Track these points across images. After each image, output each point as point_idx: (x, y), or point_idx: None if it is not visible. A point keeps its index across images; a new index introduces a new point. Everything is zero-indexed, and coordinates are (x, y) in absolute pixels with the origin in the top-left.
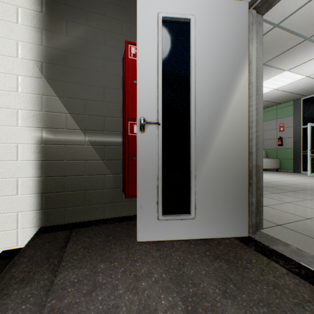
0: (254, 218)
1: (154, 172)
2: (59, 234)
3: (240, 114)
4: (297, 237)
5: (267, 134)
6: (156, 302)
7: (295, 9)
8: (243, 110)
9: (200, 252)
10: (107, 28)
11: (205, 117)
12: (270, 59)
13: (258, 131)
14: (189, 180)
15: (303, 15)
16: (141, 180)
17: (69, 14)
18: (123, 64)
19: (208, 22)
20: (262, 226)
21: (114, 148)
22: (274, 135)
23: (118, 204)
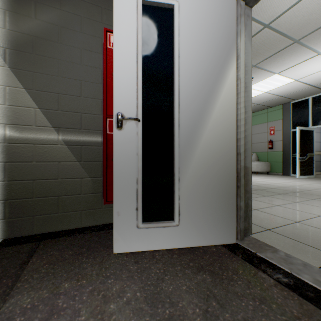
0: (242, 223)
1: (133, 174)
2: (23, 248)
3: (228, 111)
4: (286, 242)
5: (258, 137)
6: None
7: (284, 9)
8: (231, 107)
9: (183, 263)
10: (84, 14)
11: (190, 113)
12: (261, 61)
13: (247, 131)
14: (172, 183)
15: (293, 16)
16: (118, 184)
17: None
18: (103, 55)
19: (194, 10)
20: (251, 231)
21: (92, 149)
22: (265, 138)
23: (98, 211)
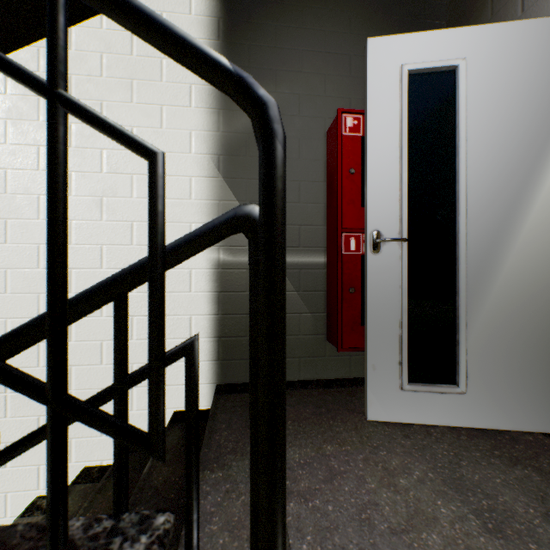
0: None
1: (395, 315)
2: (247, 397)
3: None
4: None
5: None
6: (432, 509)
7: None
8: None
9: (482, 449)
10: (303, 90)
11: (484, 224)
12: None
13: None
14: (453, 330)
15: None
16: (373, 327)
17: None
18: (328, 142)
19: (491, 65)
20: None
21: (313, 273)
22: None
23: (320, 360)
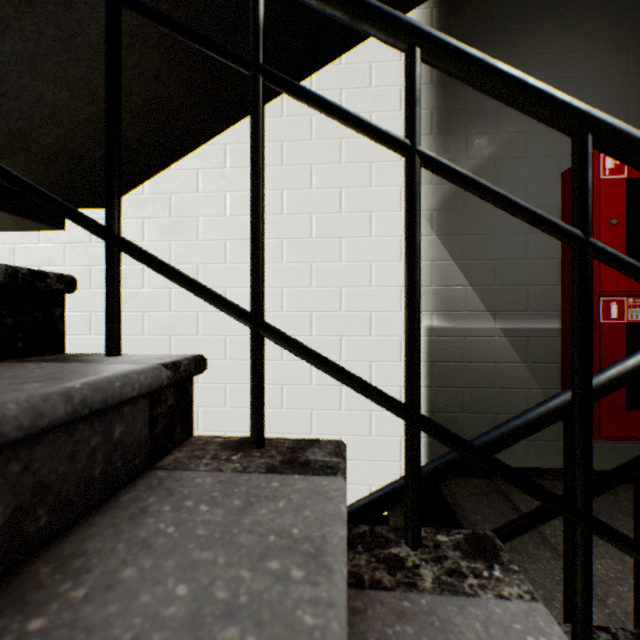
0: None
1: None
2: (479, 484)
3: None
4: None
5: None
6: None
7: None
8: None
9: None
10: (531, 126)
11: None
12: None
13: None
14: None
15: None
16: None
17: (469, 124)
18: (566, 185)
19: None
20: None
21: (544, 342)
22: None
23: (553, 445)
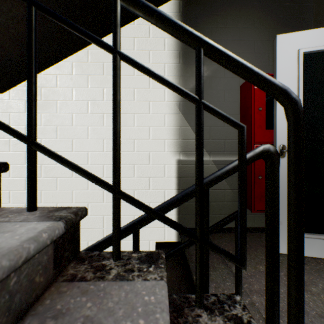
0: None
1: None
2: None
3: None
4: None
5: None
6: None
7: None
8: None
9: None
10: None
11: None
12: None
13: None
14: None
15: None
16: (280, 200)
17: None
18: (241, 91)
19: None
20: None
21: None
22: None
23: None
